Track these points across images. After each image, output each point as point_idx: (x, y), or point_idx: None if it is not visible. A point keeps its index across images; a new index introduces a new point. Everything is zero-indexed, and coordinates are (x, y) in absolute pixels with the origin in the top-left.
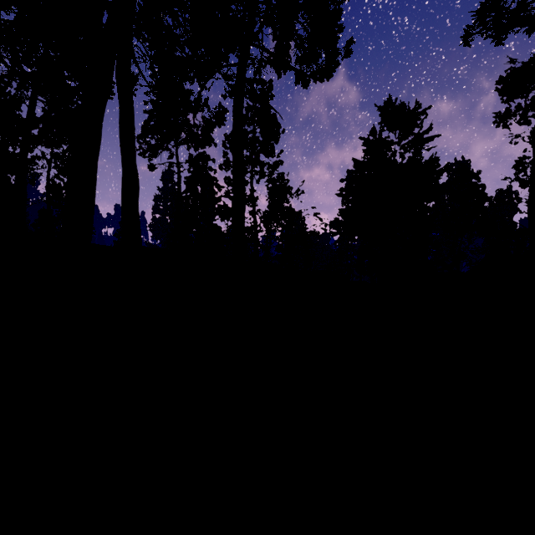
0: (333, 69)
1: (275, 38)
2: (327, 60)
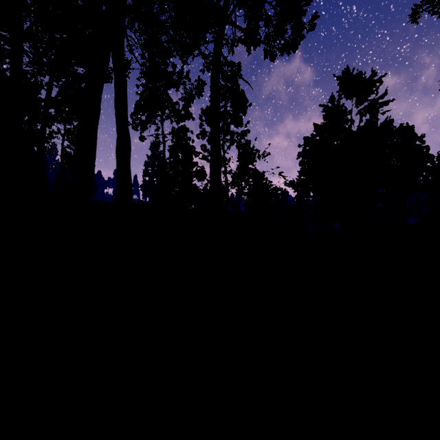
0: (298, 42)
1: (246, 17)
2: (293, 34)
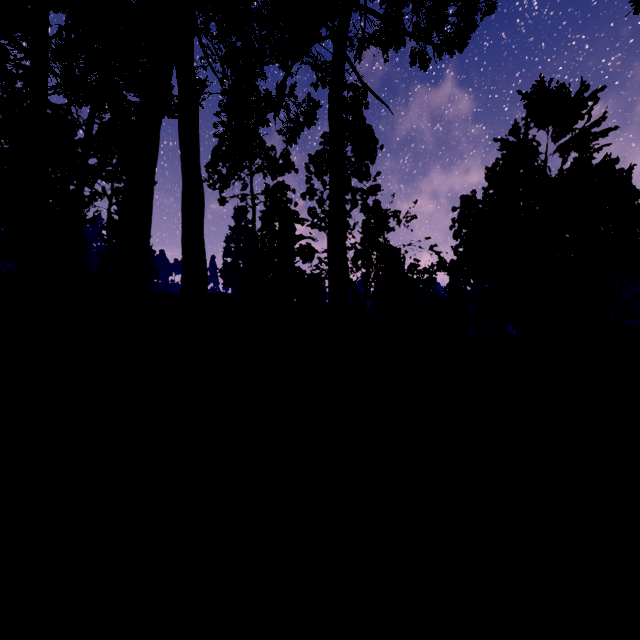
0: (468, 35)
1: None
2: (459, 22)
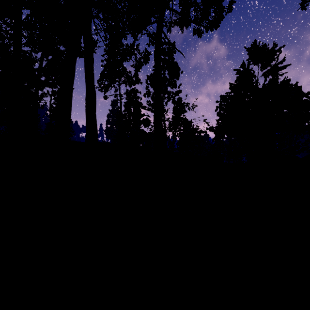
0: (219, 21)
1: (181, 4)
2: (215, 15)
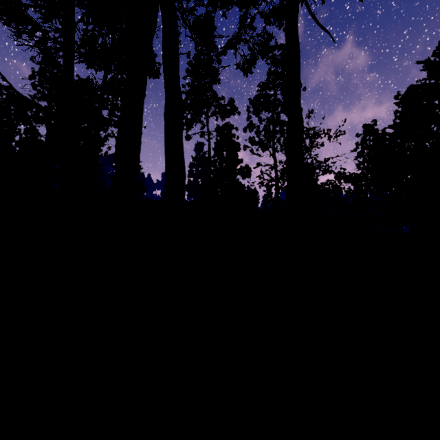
0: None
1: None
2: None
